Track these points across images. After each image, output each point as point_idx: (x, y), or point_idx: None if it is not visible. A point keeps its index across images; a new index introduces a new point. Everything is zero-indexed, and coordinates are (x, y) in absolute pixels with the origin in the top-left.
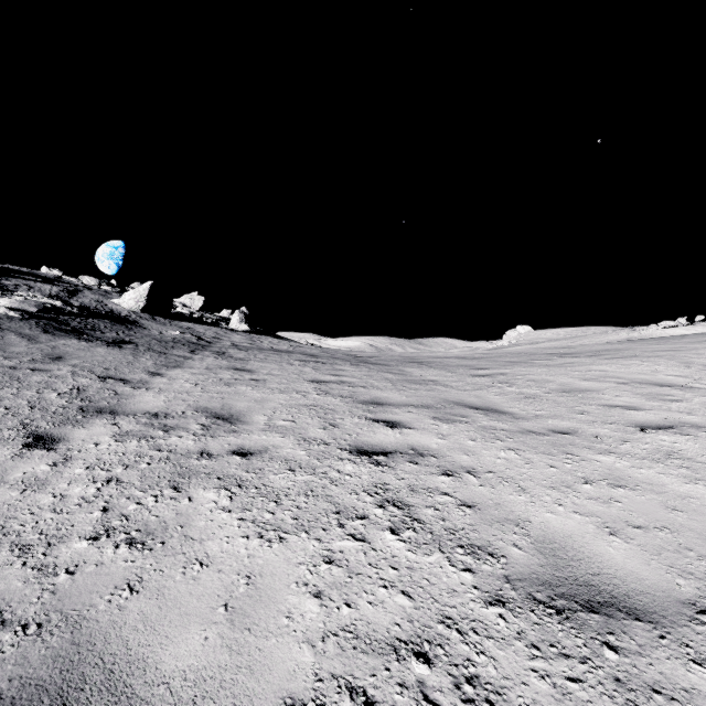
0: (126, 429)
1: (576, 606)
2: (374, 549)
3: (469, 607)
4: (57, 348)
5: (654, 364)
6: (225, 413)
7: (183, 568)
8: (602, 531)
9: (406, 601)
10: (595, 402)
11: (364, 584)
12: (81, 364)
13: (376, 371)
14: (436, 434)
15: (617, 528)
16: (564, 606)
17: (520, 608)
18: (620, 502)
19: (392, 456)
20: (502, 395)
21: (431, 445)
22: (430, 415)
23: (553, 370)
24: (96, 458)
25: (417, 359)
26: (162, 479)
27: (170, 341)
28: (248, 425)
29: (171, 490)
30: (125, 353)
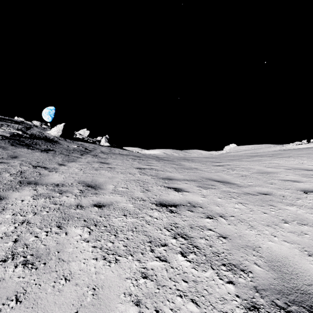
0: (40, 192)
1: (304, 310)
2: (172, 267)
3: (236, 312)
4: (16, 152)
5: (301, 160)
6: (93, 184)
7: (54, 282)
8: (303, 253)
9: (195, 308)
10: (276, 178)
11: (167, 294)
12: (25, 160)
13: (168, 163)
14: (200, 194)
15: (311, 251)
16: (297, 310)
17: (269, 312)
18: (307, 234)
19: (178, 207)
20: (230, 175)
21: (199, 200)
22: (196, 185)
23: (252, 163)
24: (20, 208)
25: (186, 158)
26: (53, 221)
27: (72, 150)
28: (104, 190)
29: (56, 228)
30: (49, 155)
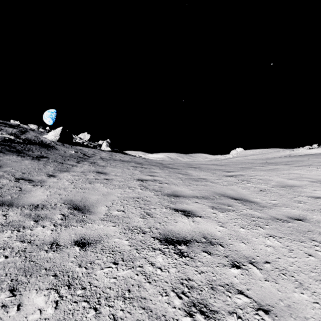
0: (9, 220)
1: None
2: None
3: None
4: (2, 160)
5: None
6: (81, 204)
7: None
8: None
9: None
10: (303, 194)
11: None
12: (9, 170)
13: (173, 172)
14: (217, 221)
15: None
16: None
17: None
18: None
19: (190, 245)
20: (246, 189)
21: (216, 232)
22: (209, 204)
23: (269, 173)
24: None
25: (193, 165)
26: (7, 277)
27: (68, 156)
28: (93, 215)
29: (8, 293)
30: (39, 163)
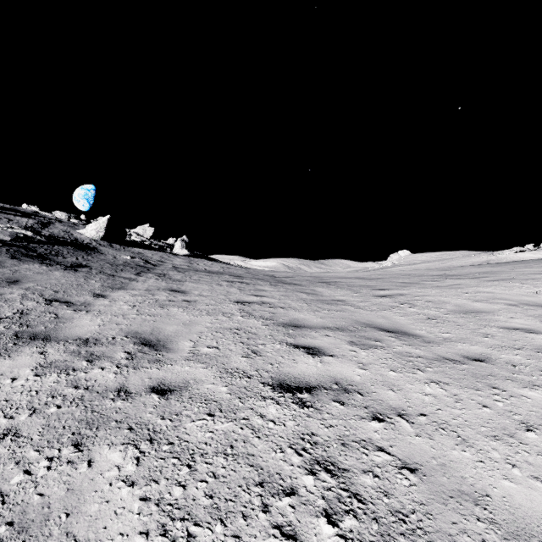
0: (51, 359)
1: None
2: None
3: None
4: (19, 272)
5: (533, 286)
6: (153, 338)
7: None
8: None
9: None
10: (493, 323)
11: None
12: (33, 287)
13: (292, 291)
14: (356, 362)
15: None
16: None
17: None
18: None
19: (316, 392)
20: (406, 316)
21: (354, 377)
22: (346, 339)
23: (445, 291)
24: (5, 399)
25: (325, 279)
26: (66, 430)
27: (121, 264)
28: (173, 353)
29: (71, 448)
30: (78, 276)
